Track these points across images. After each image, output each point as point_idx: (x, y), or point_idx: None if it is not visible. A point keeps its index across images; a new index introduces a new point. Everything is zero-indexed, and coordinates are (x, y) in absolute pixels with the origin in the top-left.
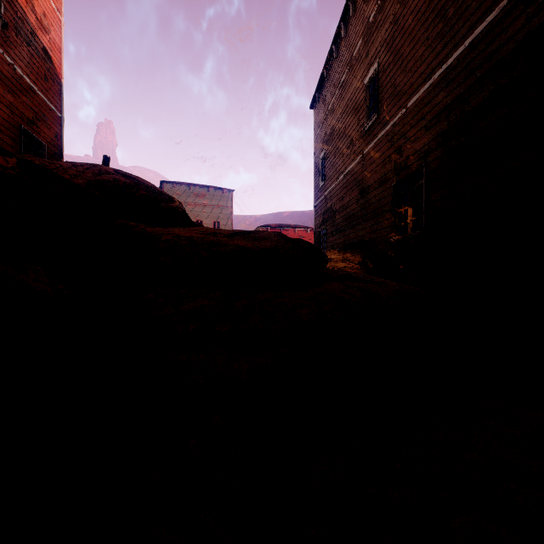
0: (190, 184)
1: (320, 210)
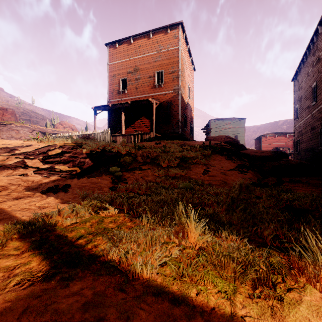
0: (223, 119)
1: (296, 131)
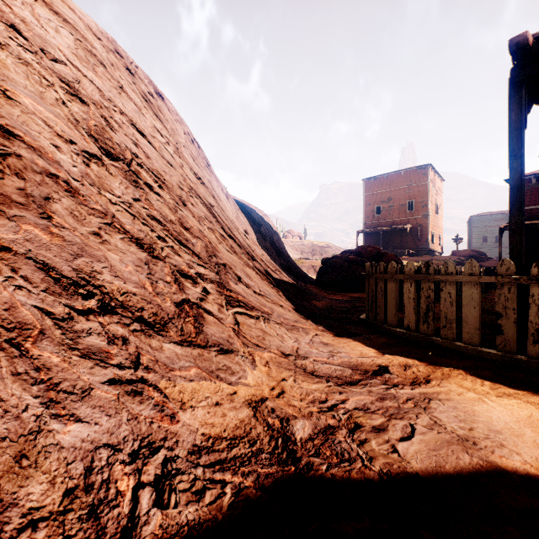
0: (491, 214)
1: None
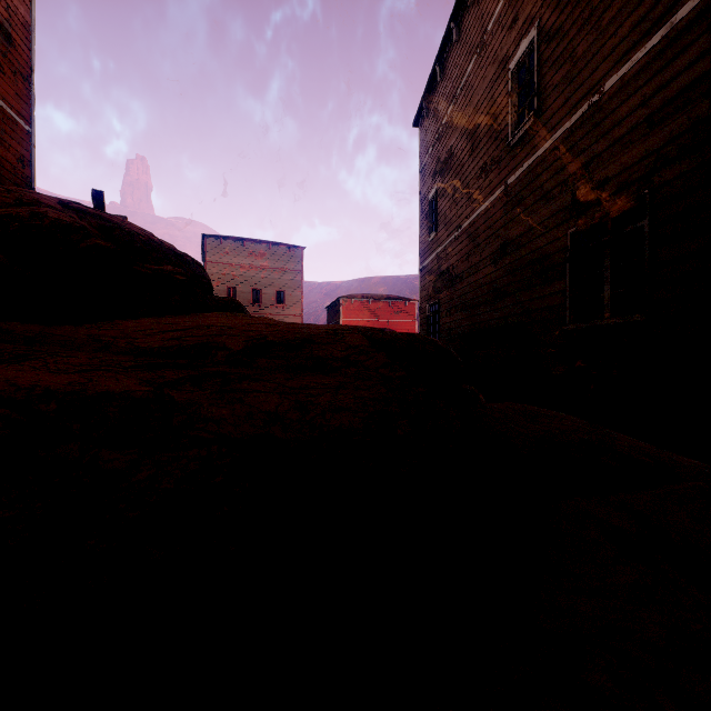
0: (244, 240)
1: (428, 275)
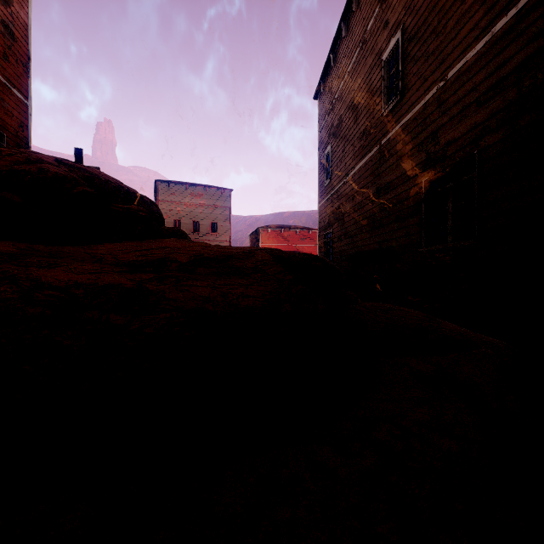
0: (186, 184)
1: (325, 211)
